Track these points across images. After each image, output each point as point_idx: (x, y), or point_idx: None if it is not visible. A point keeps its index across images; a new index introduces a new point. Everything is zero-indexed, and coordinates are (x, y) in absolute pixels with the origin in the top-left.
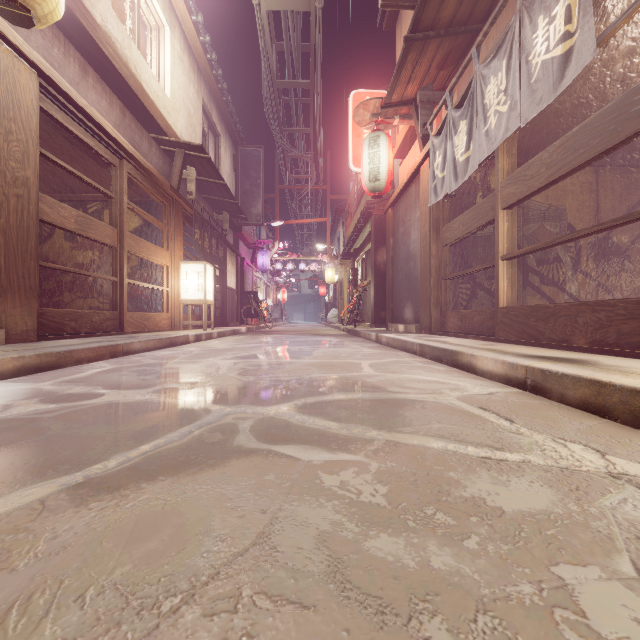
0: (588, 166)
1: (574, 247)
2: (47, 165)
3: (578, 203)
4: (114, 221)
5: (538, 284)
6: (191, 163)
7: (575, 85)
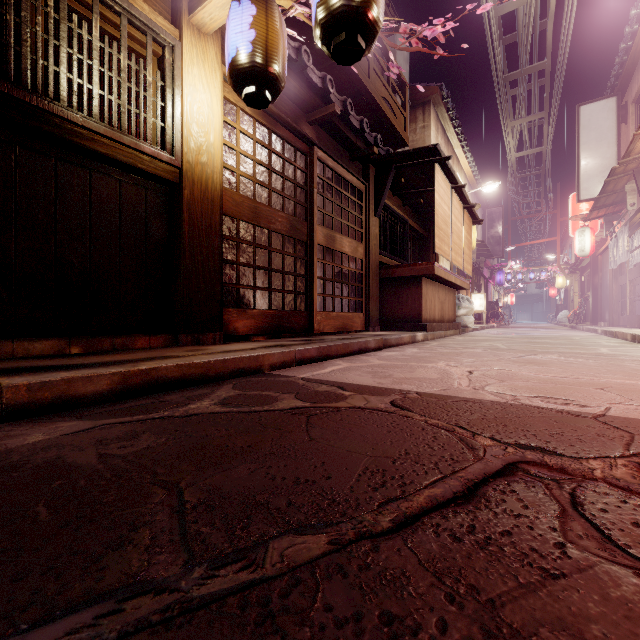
0: None
1: None
2: None
3: None
4: None
5: None
6: None
7: None
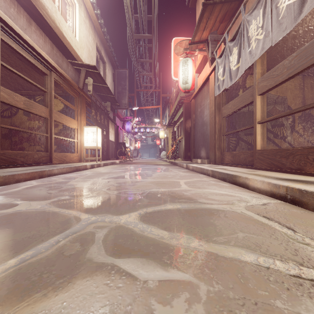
0: (299, 75)
1: (291, 118)
2: (12, 75)
3: (293, 95)
4: (47, 104)
5: (272, 138)
6: (90, 75)
7: (297, 27)
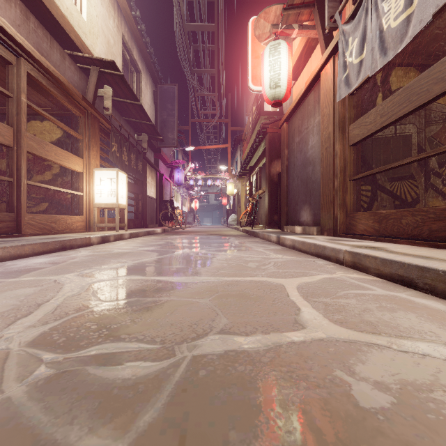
0: None
1: None
2: None
3: None
4: (10, 120)
5: (441, 186)
6: (108, 83)
7: None
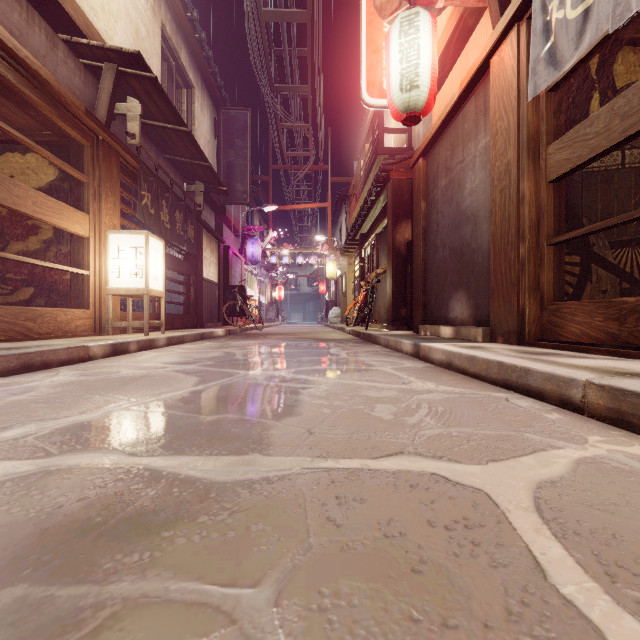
0: None
1: None
2: None
3: None
4: None
5: None
6: (134, 94)
7: None
